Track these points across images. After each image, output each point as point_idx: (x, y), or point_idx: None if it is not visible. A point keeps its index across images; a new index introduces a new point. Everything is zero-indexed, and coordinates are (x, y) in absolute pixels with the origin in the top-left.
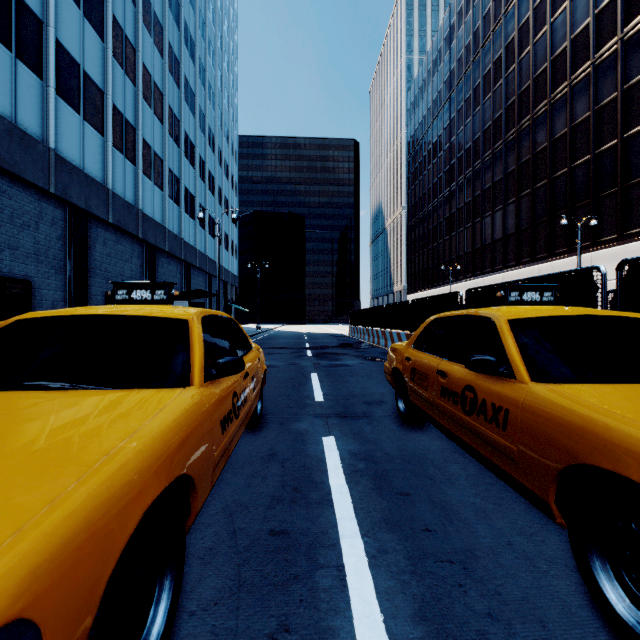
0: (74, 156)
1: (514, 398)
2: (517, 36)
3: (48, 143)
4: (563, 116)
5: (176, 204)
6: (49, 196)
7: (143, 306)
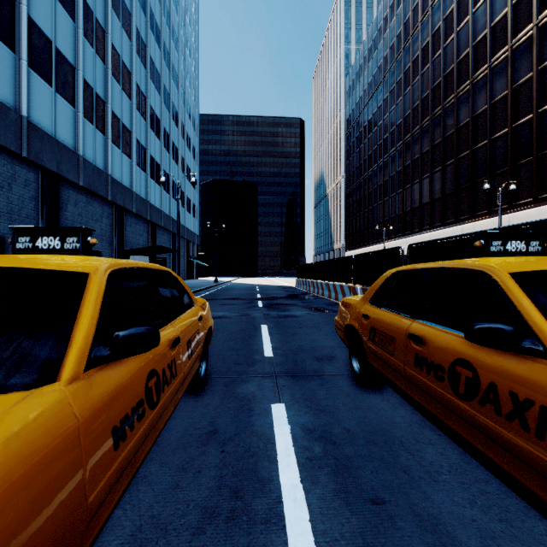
0: (46, 124)
1: None
2: (442, 25)
3: (20, 111)
4: (484, 94)
5: (143, 171)
6: (22, 160)
7: (38, 256)
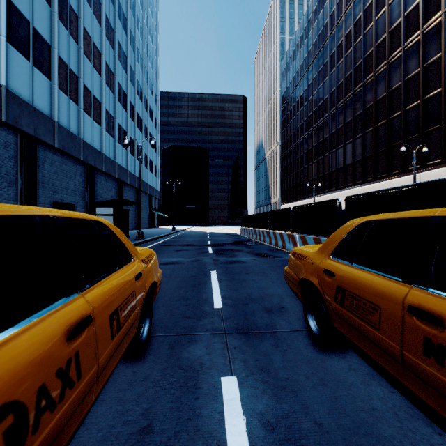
0: (24, 93)
1: None
2: (363, 15)
3: (0, 81)
4: (398, 72)
5: (111, 136)
6: (2, 124)
7: None
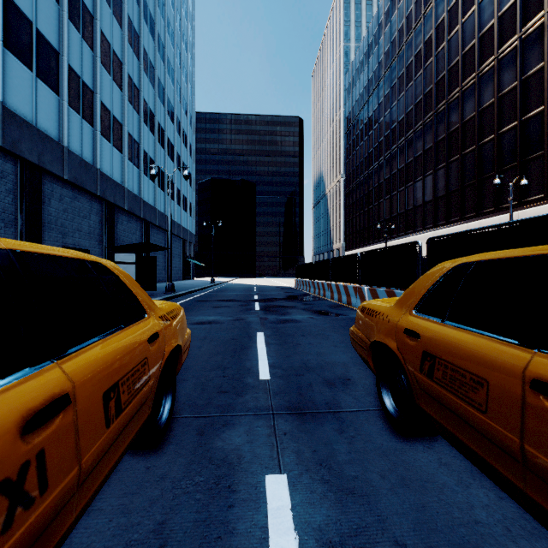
0: (25, 111)
1: None
2: (447, 17)
3: None
4: (491, 87)
5: (136, 166)
6: None
7: None
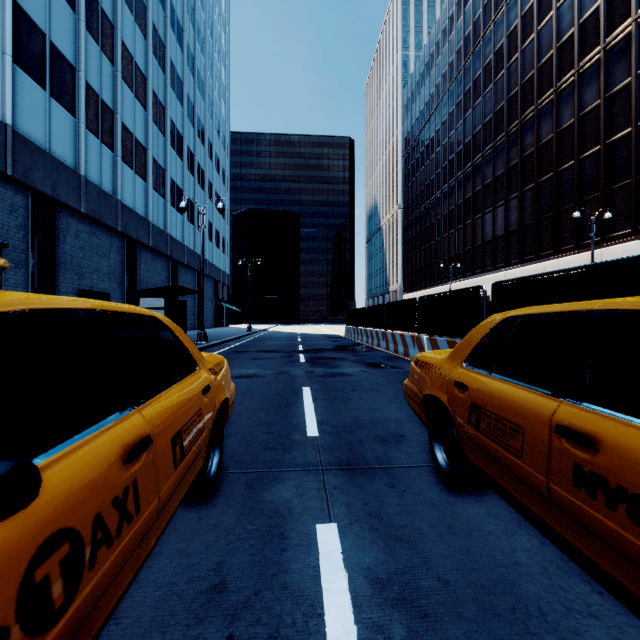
0: (38, 136)
1: None
2: (520, 24)
3: (4, 118)
4: (570, 105)
5: (161, 196)
6: (7, 179)
7: None
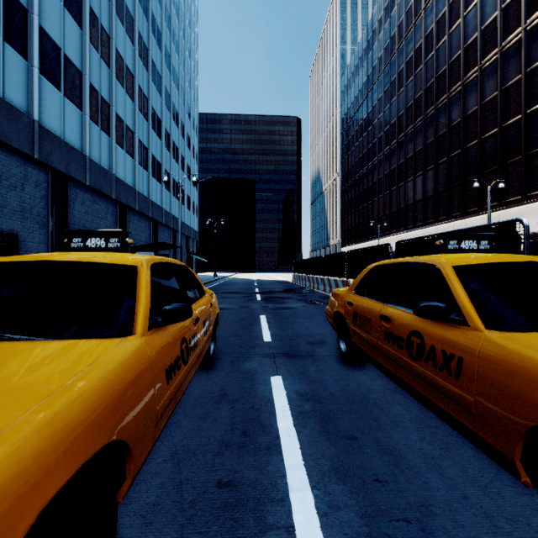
0: (56, 127)
1: (469, 346)
2: (435, 28)
3: (32, 115)
4: (474, 95)
5: (145, 170)
6: (33, 161)
7: (95, 253)
